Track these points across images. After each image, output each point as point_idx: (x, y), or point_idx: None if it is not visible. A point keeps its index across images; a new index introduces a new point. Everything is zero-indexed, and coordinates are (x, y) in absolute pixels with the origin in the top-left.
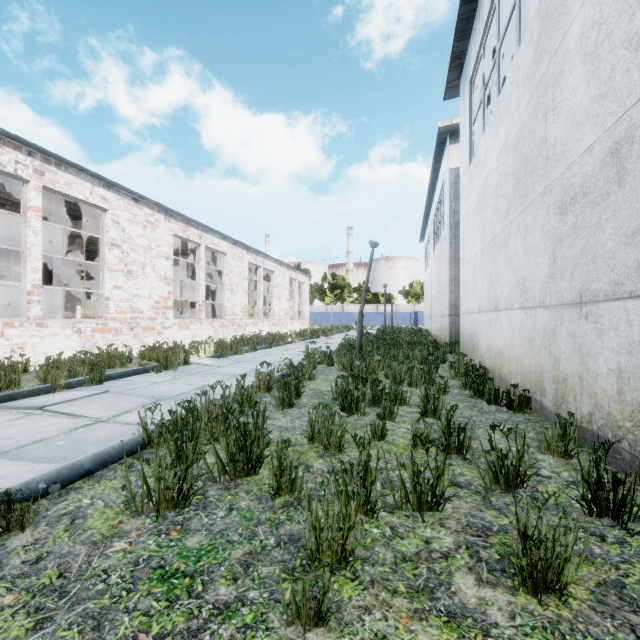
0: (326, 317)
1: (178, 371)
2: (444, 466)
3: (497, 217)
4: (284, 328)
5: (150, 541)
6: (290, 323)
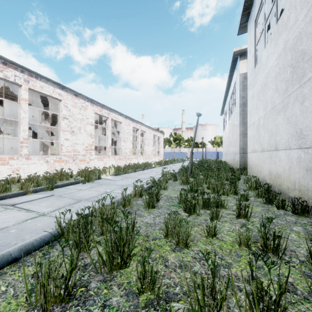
0: (171, 154)
1: (94, 183)
2: (286, 285)
3: (277, 94)
4: (150, 160)
5: None
6: (153, 157)
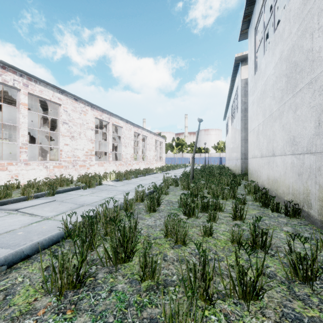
0: (174, 160)
1: (95, 188)
2: (262, 268)
3: (274, 102)
4: (152, 165)
5: (50, 319)
6: (155, 163)
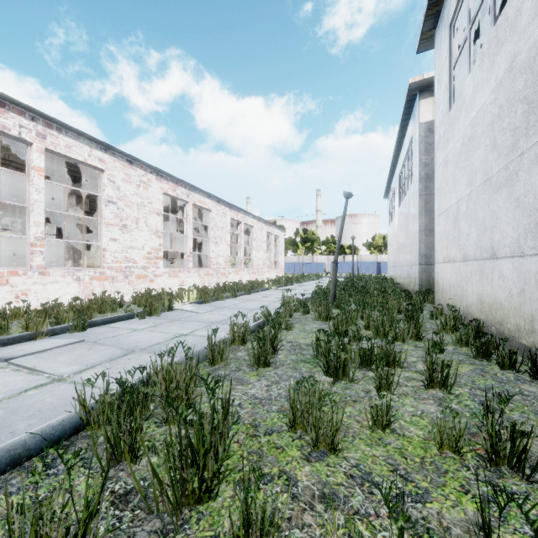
0: (298, 266)
1: (161, 317)
2: None
3: (494, 155)
4: (262, 276)
5: None
6: (267, 272)
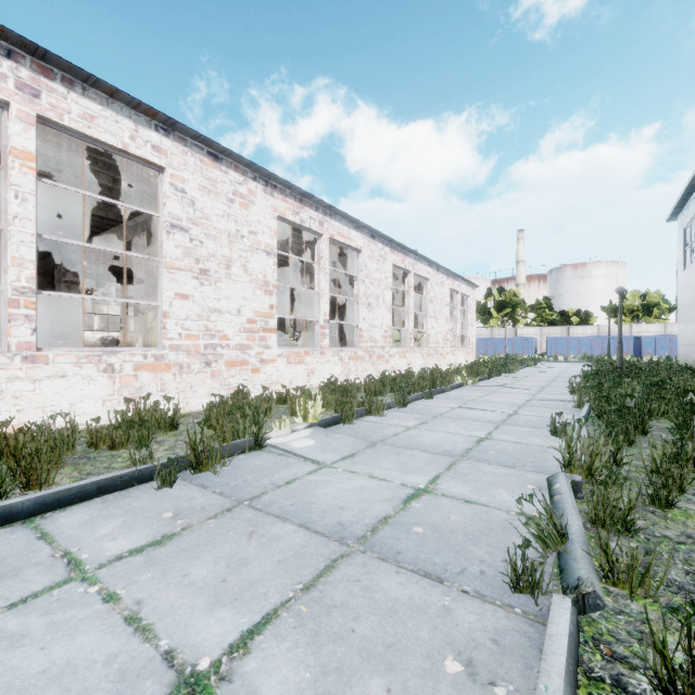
0: (492, 344)
1: (217, 480)
2: None
3: None
4: (442, 360)
5: None
6: (450, 352)
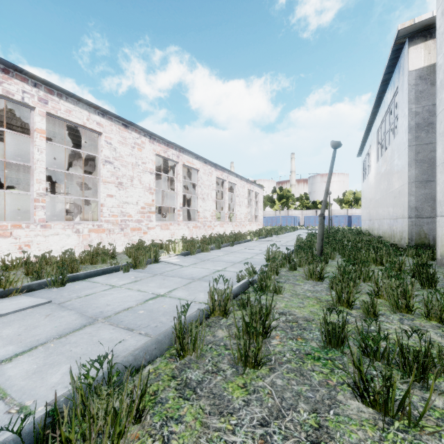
0: (275, 220)
1: (145, 270)
2: None
3: None
4: (244, 228)
5: None
6: (248, 224)
